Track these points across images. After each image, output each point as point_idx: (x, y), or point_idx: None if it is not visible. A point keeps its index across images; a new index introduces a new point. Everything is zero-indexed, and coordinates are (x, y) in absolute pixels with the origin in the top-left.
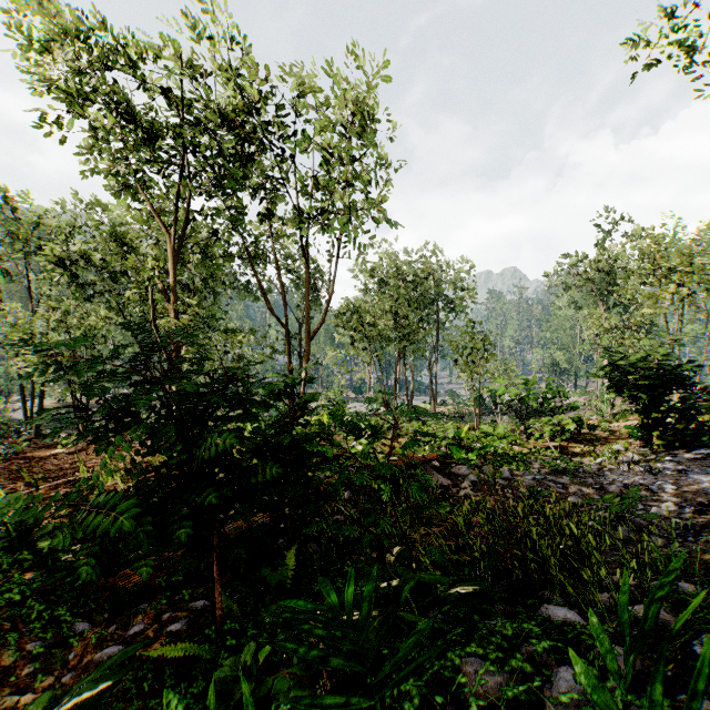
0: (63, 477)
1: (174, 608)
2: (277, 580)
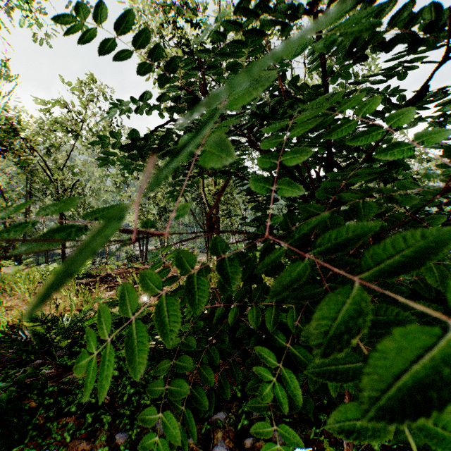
0: None
1: None
2: None
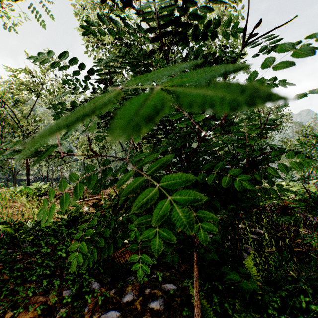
0: (94, 197)
1: (152, 285)
2: (251, 290)
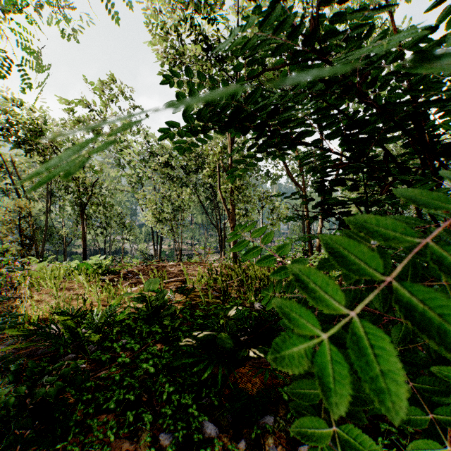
0: (174, 278)
1: None
2: None
